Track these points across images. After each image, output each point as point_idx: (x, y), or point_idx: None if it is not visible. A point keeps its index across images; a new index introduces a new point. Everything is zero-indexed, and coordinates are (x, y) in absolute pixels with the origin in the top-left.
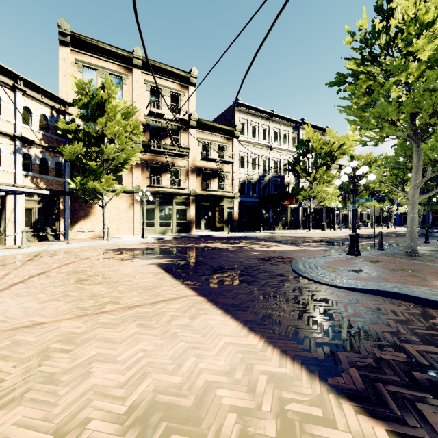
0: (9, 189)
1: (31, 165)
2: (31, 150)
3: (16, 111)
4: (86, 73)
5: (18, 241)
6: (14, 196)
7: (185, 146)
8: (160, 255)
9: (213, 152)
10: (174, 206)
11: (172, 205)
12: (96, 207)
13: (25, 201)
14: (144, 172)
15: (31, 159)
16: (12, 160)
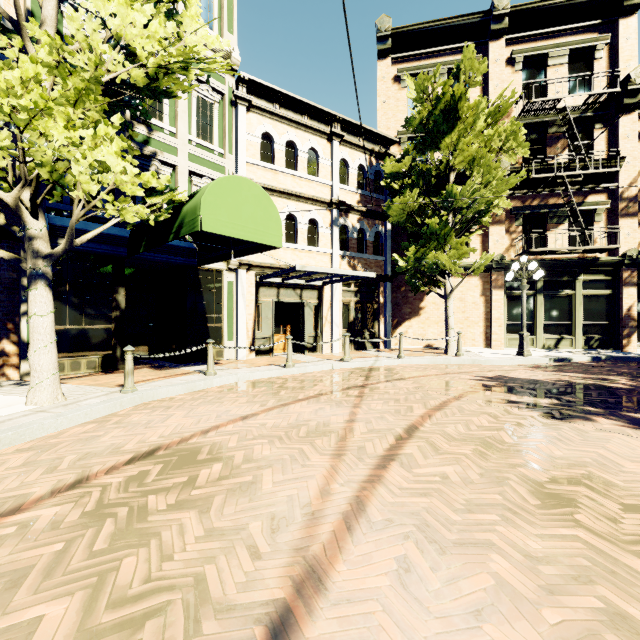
0: (329, 275)
1: (347, 241)
2: (347, 220)
3: (332, 167)
4: None
5: (334, 348)
6: (330, 286)
7: (605, 156)
8: None
9: None
10: (578, 290)
11: (572, 289)
12: (426, 299)
13: (341, 293)
14: (511, 229)
15: (347, 233)
16: (329, 237)
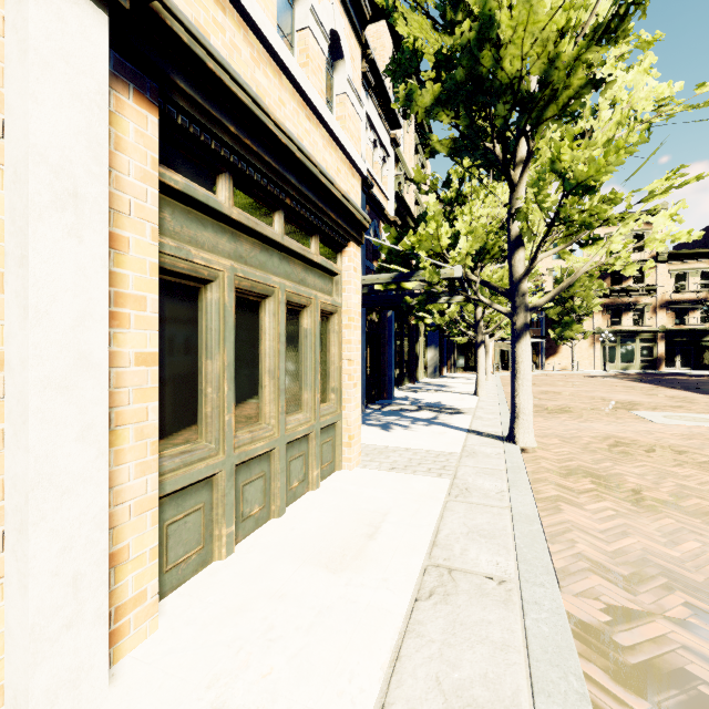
0: None
1: None
2: None
3: None
4: (554, 246)
5: None
6: None
7: (651, 282)
8: (624, 378)
9: (693, 281)
10: (637, 343)
11: (634, 343)
12: (561, 347)
13: None
14: (604, 315)
15: None
16: None
